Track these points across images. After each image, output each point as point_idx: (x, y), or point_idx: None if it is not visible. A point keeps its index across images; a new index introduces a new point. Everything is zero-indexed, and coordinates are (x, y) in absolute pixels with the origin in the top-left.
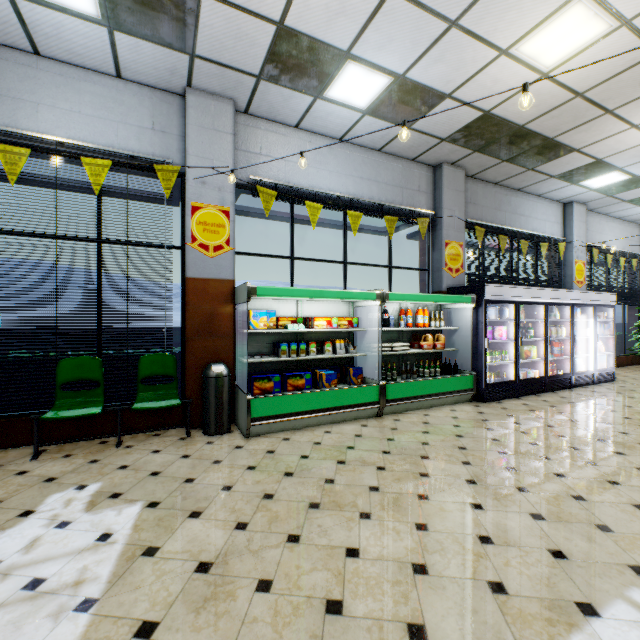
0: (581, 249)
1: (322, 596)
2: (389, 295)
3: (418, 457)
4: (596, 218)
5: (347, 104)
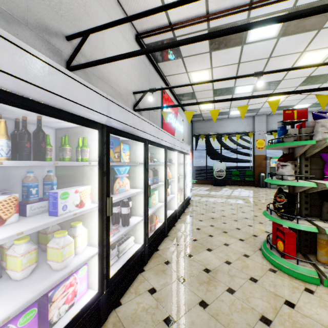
0: None
1: None
2: None
3: None
4: None
5: None
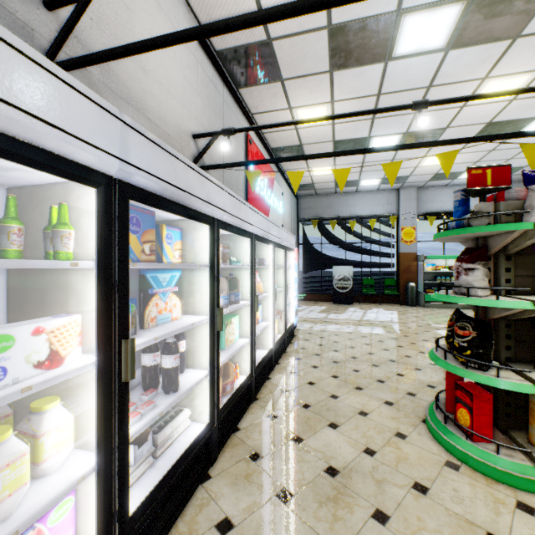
0: None
1: (443, 320)
2: None
3: None
4: None
5: None
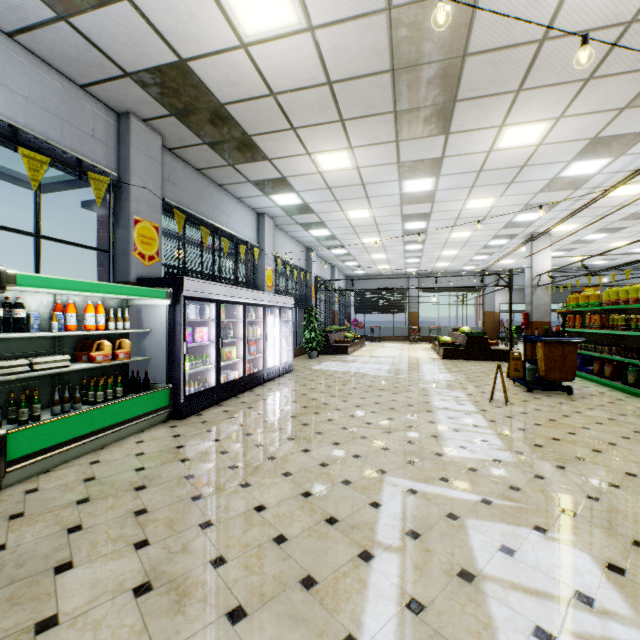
0: (271, 257)
1: None
2: (17, 277)
3: (49, 574)
4: (280, 234)
5: None
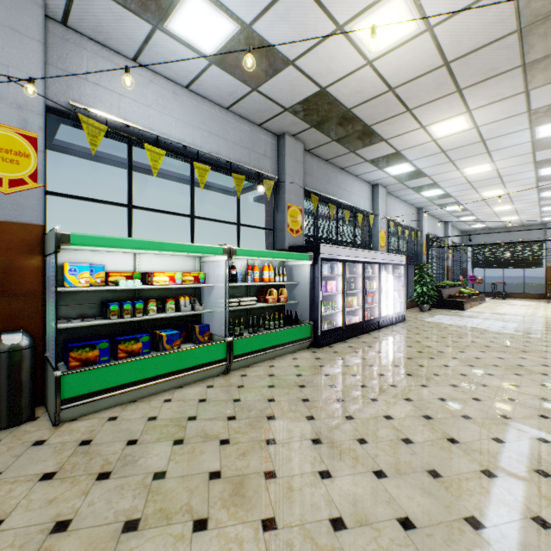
0: (383, 221)
1: None
2: (236, 250)
3: (265, 419)
4: (392, 199)
5: (192, 45)
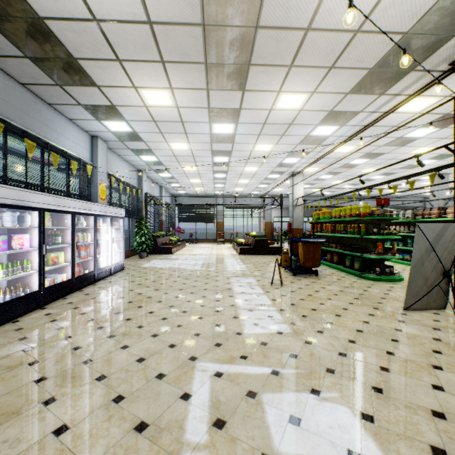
0: (104, 175)
1: None
2: None
3: None
4: (114, 156)
5: None
